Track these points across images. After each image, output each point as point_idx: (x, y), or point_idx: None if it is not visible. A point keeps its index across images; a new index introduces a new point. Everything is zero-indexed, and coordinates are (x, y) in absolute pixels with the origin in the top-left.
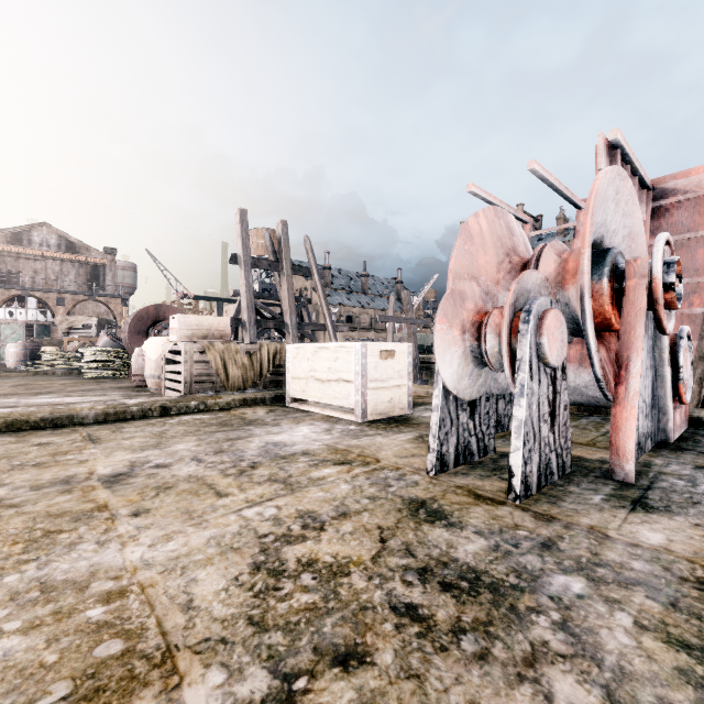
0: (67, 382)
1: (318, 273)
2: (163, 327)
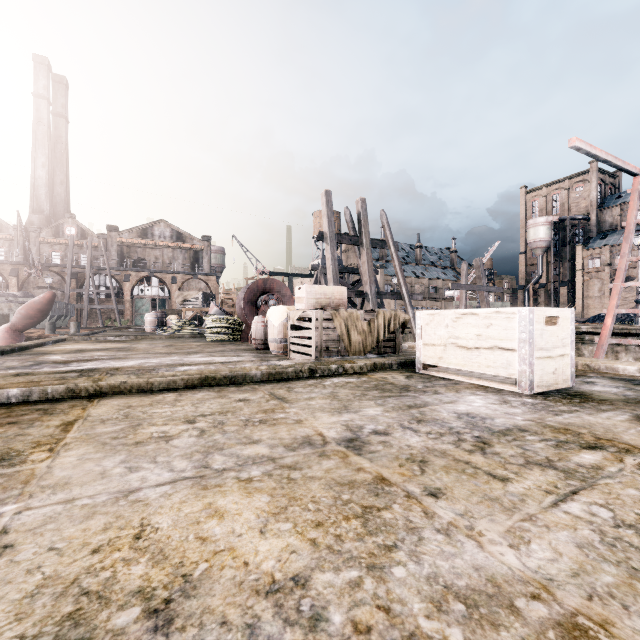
0: (199, 344)
1: (394, 245)
2: (269, 298)
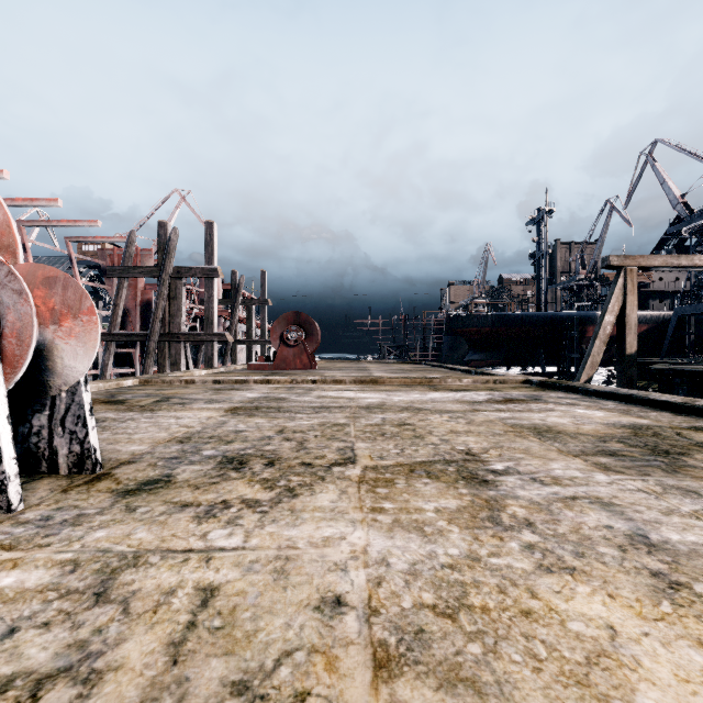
0: None
1: None
2: None
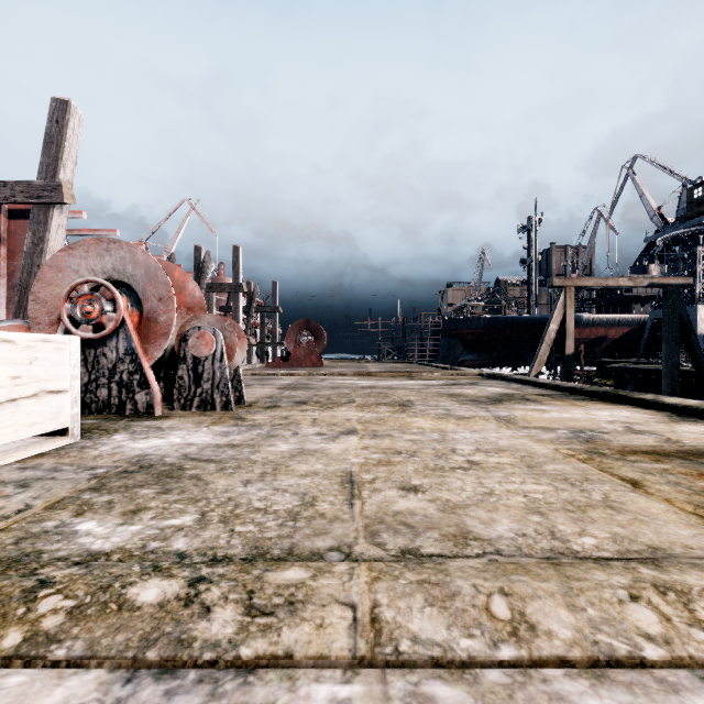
0: None
1: None
2: None
